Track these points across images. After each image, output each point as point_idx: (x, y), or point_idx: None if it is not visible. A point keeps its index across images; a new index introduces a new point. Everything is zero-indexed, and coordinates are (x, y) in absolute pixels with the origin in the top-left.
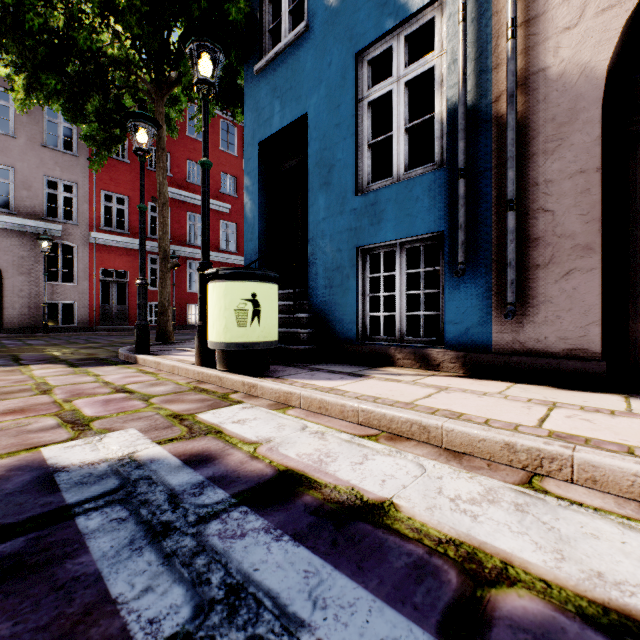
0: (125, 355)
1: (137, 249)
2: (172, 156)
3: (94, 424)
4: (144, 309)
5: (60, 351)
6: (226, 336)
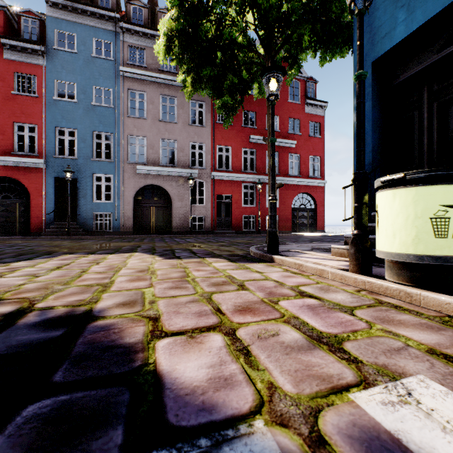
0: (260, 254)
1: (236, 180)
2: (256, 114)
3: (350, 350)
4: (274, 219)
5: (210, 247)
6: (417, 247)
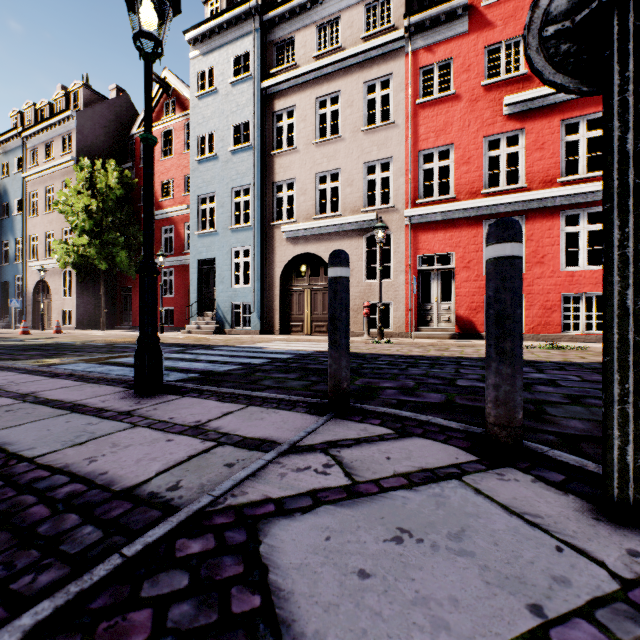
0: None
1: None
2: None
3: None
4: None
5: None
6: None
